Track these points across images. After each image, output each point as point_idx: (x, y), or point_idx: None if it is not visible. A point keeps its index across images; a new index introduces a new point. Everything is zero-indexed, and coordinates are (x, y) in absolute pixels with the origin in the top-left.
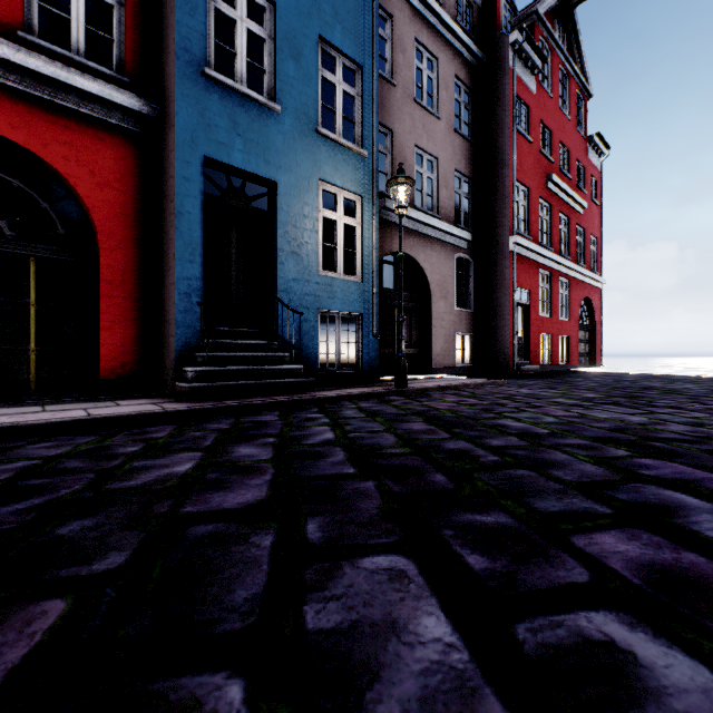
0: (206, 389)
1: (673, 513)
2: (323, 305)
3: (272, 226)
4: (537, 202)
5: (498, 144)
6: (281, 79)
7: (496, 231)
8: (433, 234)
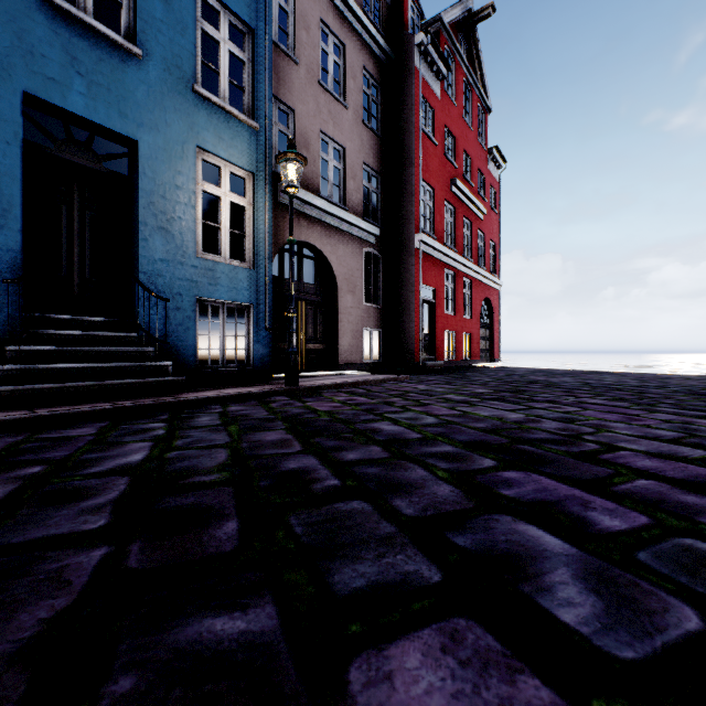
0: (14, 394)
1: (522, 570)
2: (203, 293)
3: (133, 194)
4: (442, 203)
5: (405, 142)
6: (143, 18)
7: (403, 228)
8: (340, 225)
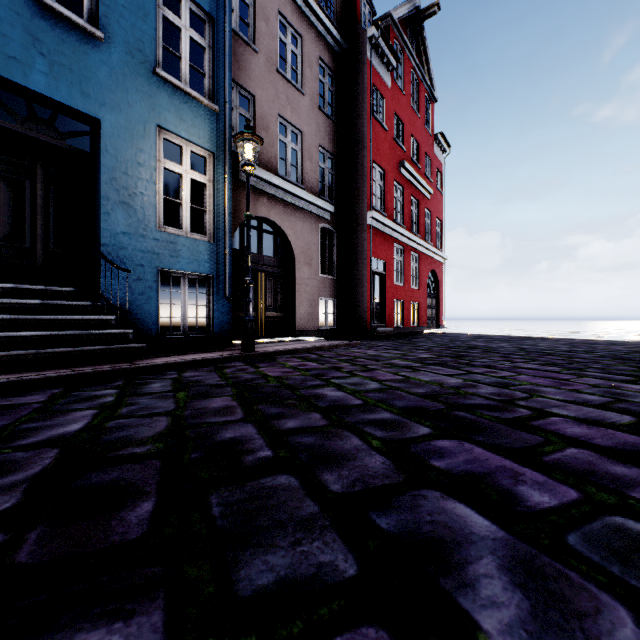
0: None
1: (445, 559)
2: (164, 264)
3: (95, 170)
4: (392, 184)
5: (358, 127)
6: (106, 3)
7: (356, 205)
8: (297, 203)
